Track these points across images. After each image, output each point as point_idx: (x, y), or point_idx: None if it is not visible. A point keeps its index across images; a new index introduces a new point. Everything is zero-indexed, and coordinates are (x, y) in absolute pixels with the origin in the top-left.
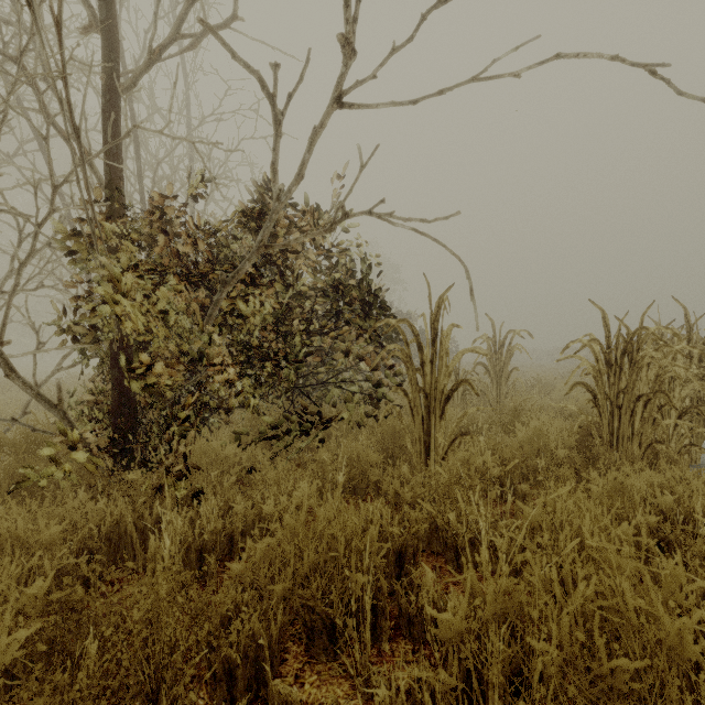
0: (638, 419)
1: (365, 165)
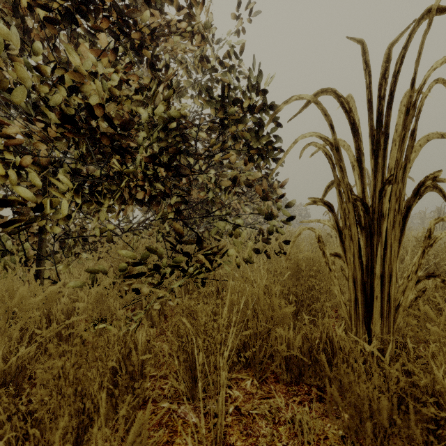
0: None
1: None
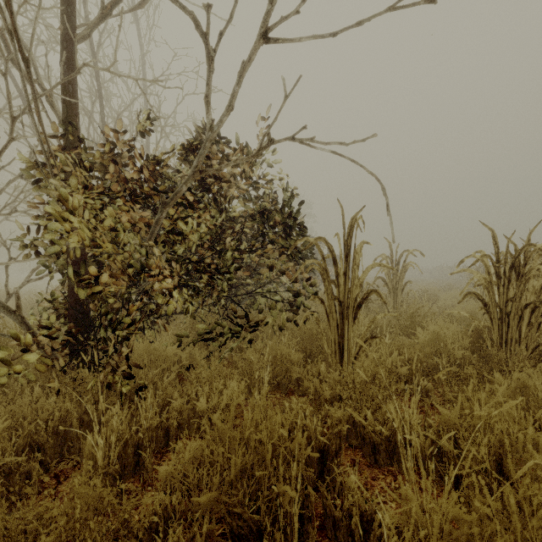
0: (525, 324)
1: (288, 95)
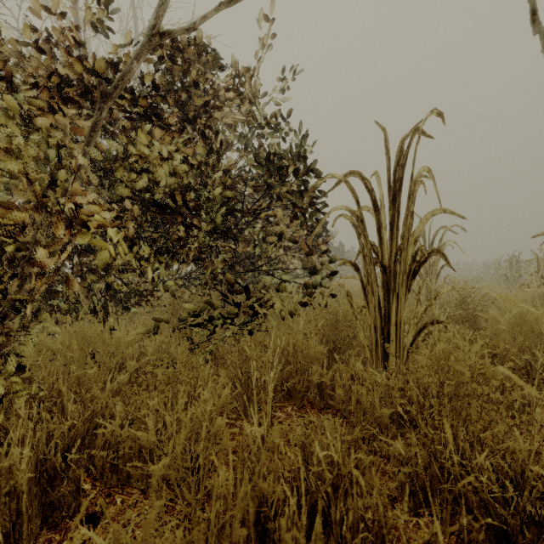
0: None
1: None
